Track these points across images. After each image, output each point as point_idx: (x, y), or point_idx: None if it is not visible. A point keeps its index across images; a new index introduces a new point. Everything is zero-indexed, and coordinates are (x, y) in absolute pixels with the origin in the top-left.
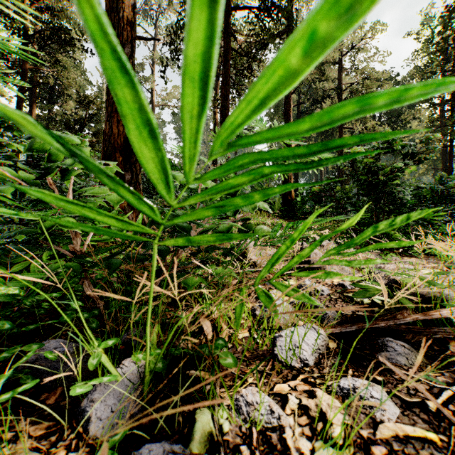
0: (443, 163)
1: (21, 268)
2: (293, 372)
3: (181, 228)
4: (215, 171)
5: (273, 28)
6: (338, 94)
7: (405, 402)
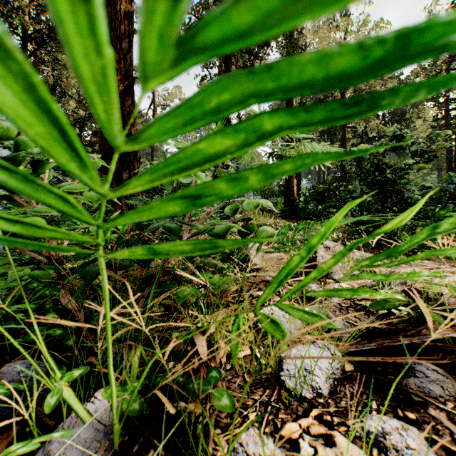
0: (448, 162)
1: (0, 273)
2: (305, 405)
3: (169, 230)
4: (185, 125)
5: None
6: (341, 93)
7: (451, 454)
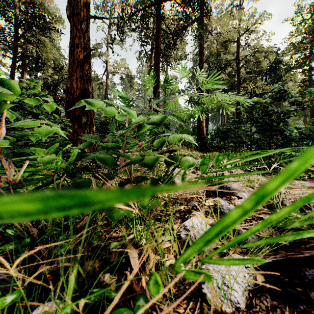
0: (311, 111)
1: None
2: None
3: (102, 160)
4: None
5: (191, 13)
6: (237, 63)
7: None
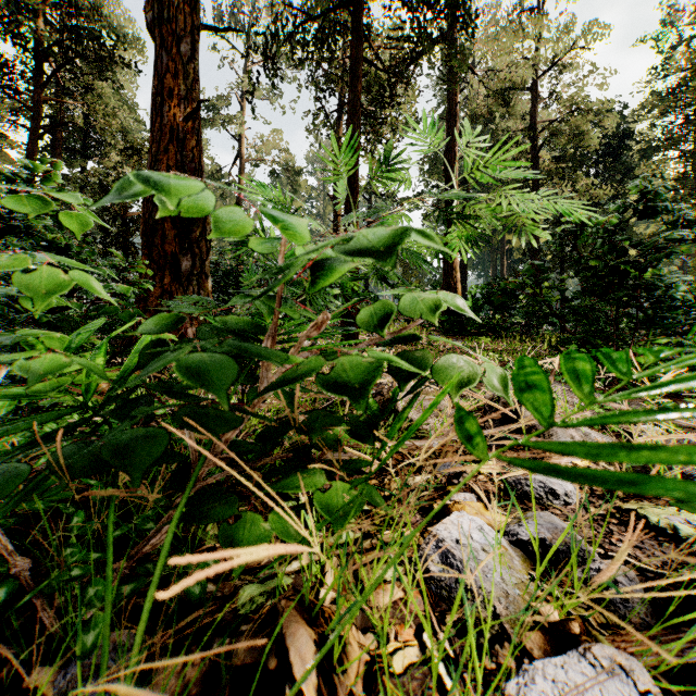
0: None
1: None
2: None
3: (201, 374)
4: None
5: (431, 22)
6: (531, 137)
7: None
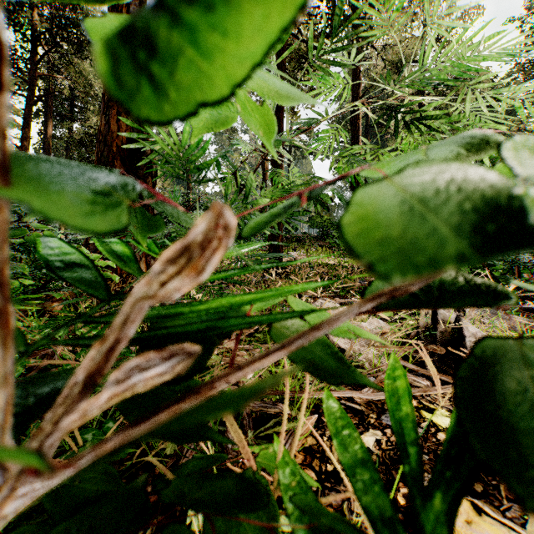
0: None
1: None
2: None
3: None
4: None
5: None
6: None
7: None
